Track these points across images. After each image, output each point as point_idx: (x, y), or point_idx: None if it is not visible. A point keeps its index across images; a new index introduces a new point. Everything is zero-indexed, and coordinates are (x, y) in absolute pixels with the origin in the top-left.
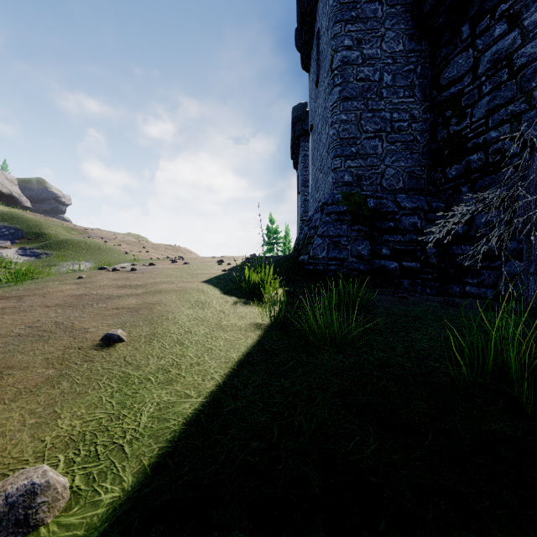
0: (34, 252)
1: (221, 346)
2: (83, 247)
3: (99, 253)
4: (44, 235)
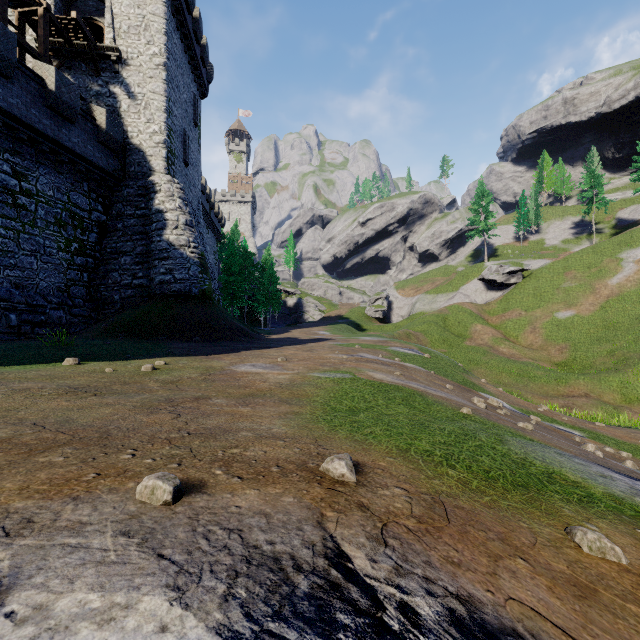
0: None
1: None
2: None
3: None
4: None
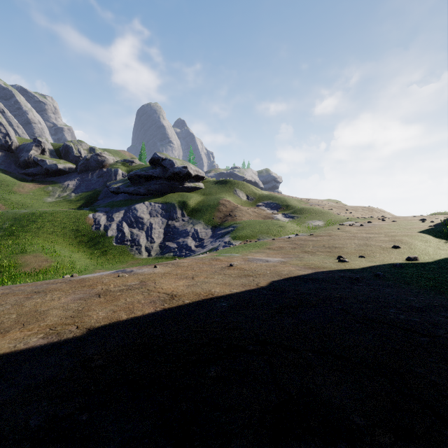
0: (290, 216)
1: (442, 253)
2: (312, 211)
3: (322, 215)
4: (289, 206)
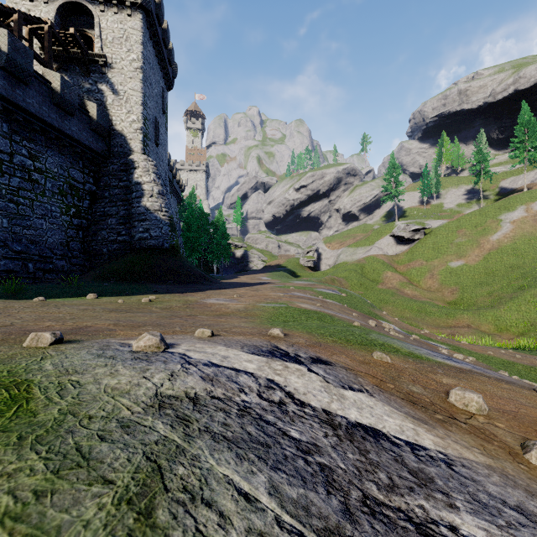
0: None
1: None
2: None
3: None
4: None
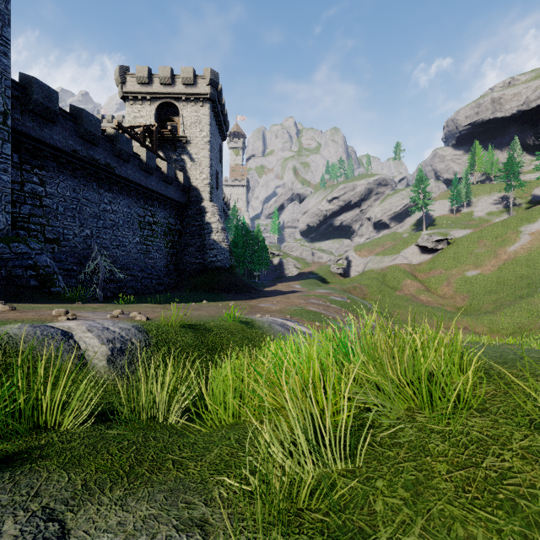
0: None
1: None
2: None
3: None
4: None
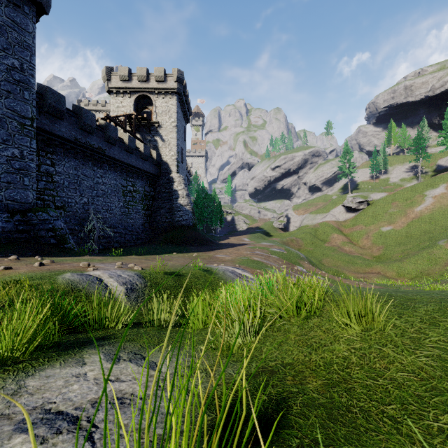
0: None
1: None
2: None
3: None
4: None
